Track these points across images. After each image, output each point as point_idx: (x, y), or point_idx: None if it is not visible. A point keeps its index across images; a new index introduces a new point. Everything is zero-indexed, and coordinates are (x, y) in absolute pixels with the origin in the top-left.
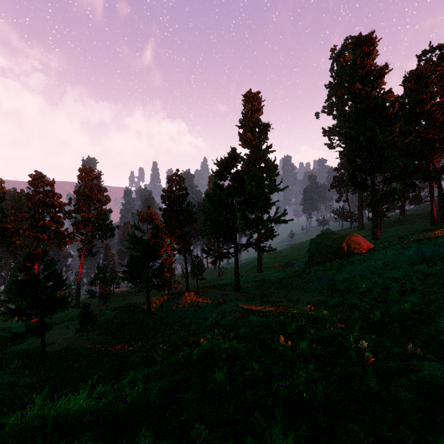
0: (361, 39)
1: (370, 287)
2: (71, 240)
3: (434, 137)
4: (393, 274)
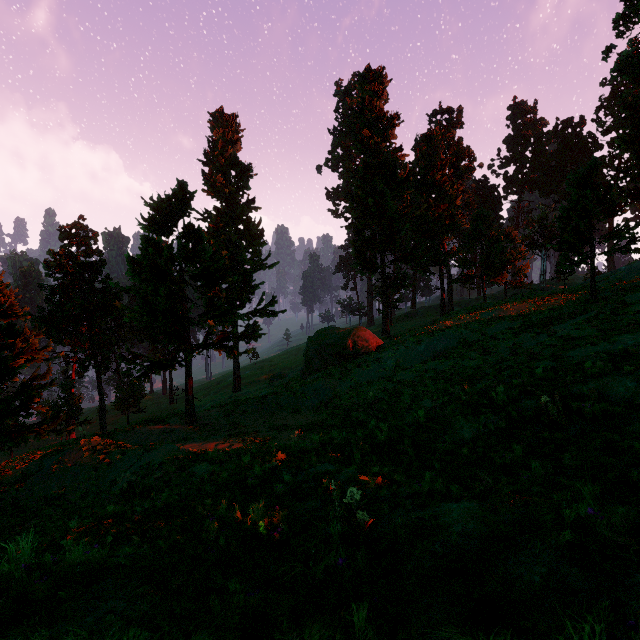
0: (370, 73)
1: (379, 395)
2: None
3: (444, 212)
4: (404, 376)
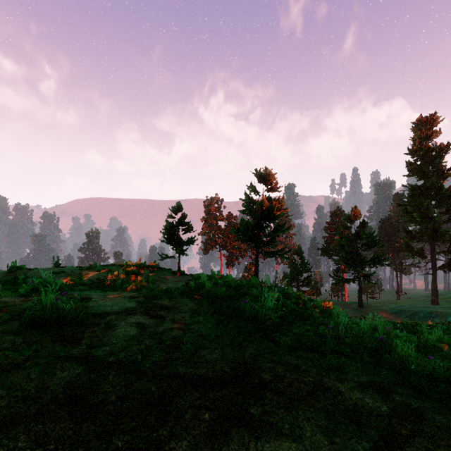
0: None
1: None
2: None
3: None
4: None
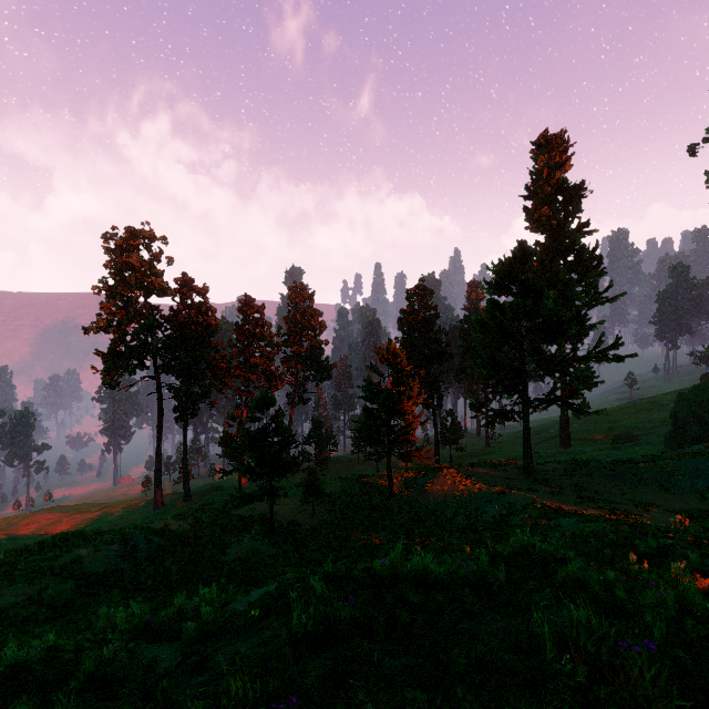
0: None
1: None
2: (283, 382)
3: None
4: None
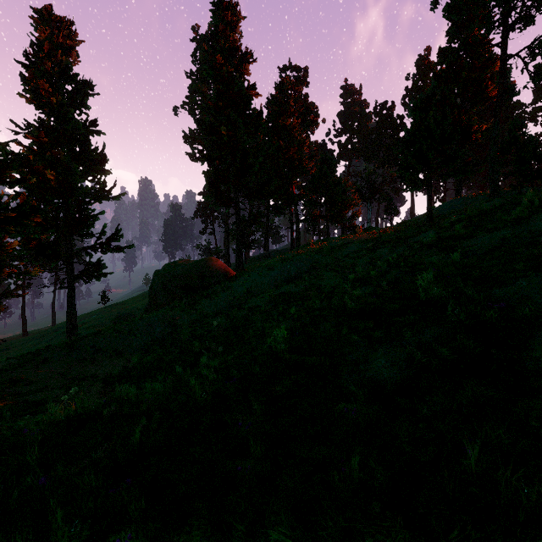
0: (224, 4)
1: (227, 326)
2: None
3: (294, 155)
4: (256, 302)
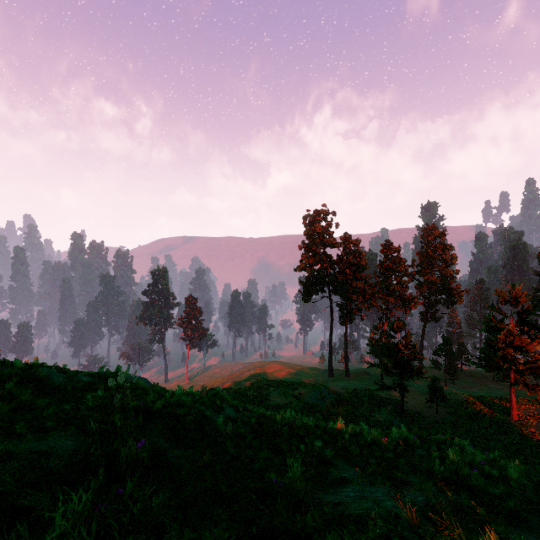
0: None
1: None
2: (415, 304)
3: None
4: None
